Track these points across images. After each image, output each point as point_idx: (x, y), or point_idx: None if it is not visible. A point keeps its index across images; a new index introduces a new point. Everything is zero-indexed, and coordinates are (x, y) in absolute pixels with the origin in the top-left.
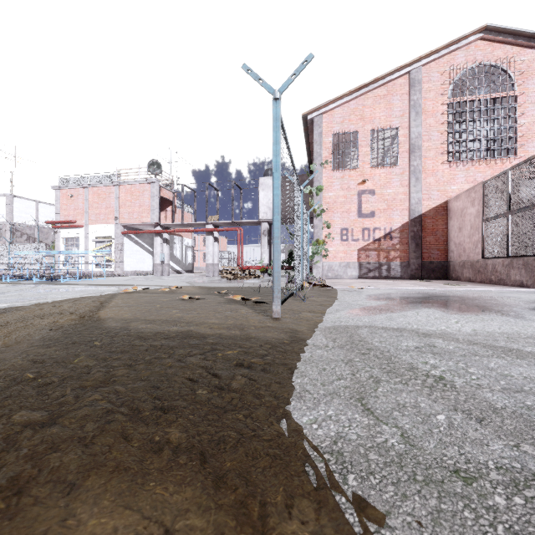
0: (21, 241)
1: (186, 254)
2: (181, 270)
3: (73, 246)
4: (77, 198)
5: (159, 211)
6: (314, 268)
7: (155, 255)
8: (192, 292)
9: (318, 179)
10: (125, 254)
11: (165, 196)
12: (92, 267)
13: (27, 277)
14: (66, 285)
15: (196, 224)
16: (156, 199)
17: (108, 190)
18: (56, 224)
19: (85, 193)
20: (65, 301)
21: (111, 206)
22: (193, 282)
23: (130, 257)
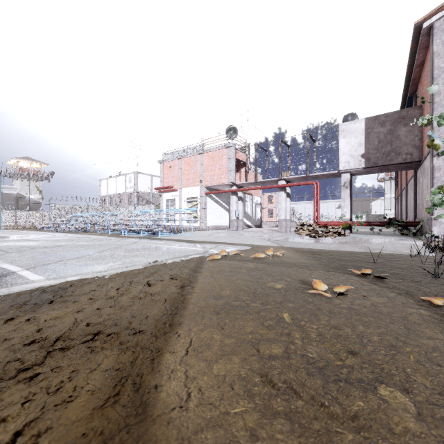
0: (142, 204)
1: (256, 211)
2: (251, 225)
3: (172, 206)
4: (174, 168)
5: (235, 172)
6: (435, 225)
7: (231, 212)
8: (299, 263)
9: (442, 103)
10: (208, 211)
11: (240, 158)
12: (182, 223)
13: (138, 231)
14: (160, 241)
15: (269, 181)
16: (233, 161)
17: (195, 158)
18: (160, 189)
19: (179, 163)
20: (142, 273)
21: (197, 172)
22: (275, 240)
23: (211, 213)
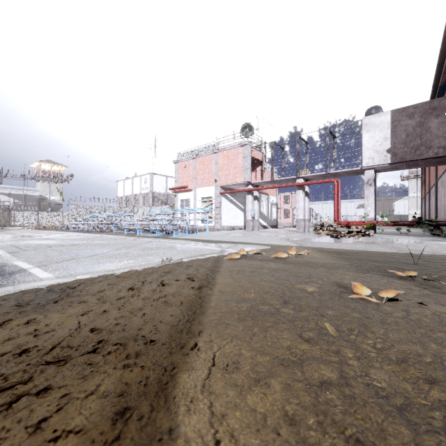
0: (157, 204)
1: (271, 211)
2: (267, 225)
3: (186, 206)
4: (188, 168)
5: (250, 171)
6: None
7: (246, 211)
8: (327, 264)
9: None
10: (223, 211)
11: (256, 156)
12: (197, 222)
13: (153, 231)
14: (175, 240)
15: (286, 179)
16: (248, 159)
17: (209, 157)
18: (175, 190)
19: (194, 163)
20: (156, 272)
21: (212, 171)
22: (294, 239)
23: (226, 213)
